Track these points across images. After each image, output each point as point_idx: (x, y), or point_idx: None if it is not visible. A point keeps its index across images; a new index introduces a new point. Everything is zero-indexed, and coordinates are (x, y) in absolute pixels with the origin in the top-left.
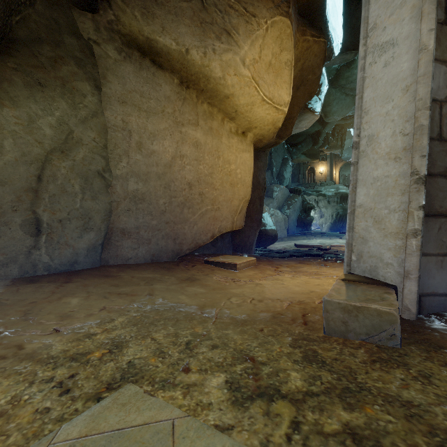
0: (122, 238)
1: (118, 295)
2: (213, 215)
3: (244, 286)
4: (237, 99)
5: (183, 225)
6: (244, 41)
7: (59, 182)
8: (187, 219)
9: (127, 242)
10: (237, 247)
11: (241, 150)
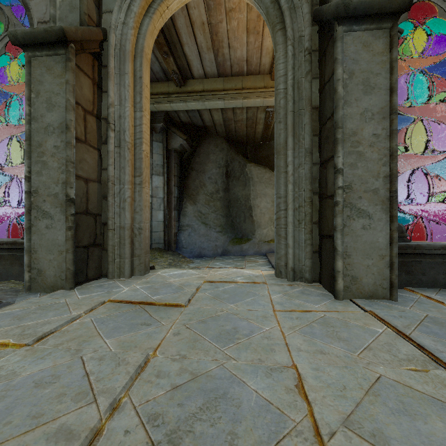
0: None
1: None
2: None
3: None
4: None
5: None
6: None
7: None
8: None
9: None
10: None
11: None
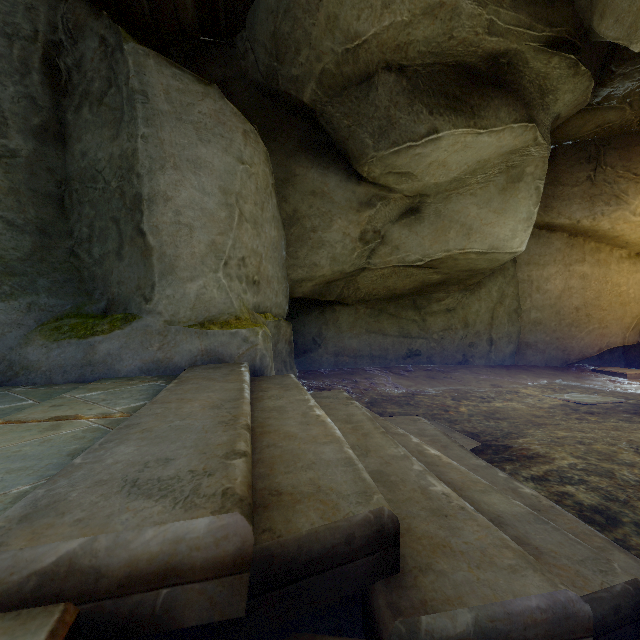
0: (526, 348)
1: (542, 377)
2: (600, 332)
3: (630, 385)
4: (627, 236)
5: (570, 340)
6: (634, 198)
7: (499, 319)
8: (574, 336)
9: (529, 351)
10: (632, 362)
11: (634, 271)
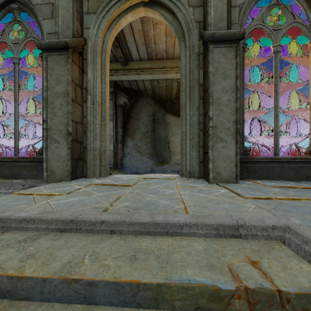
0: None
1: None
2: None
3: None
4: None
5: None
6: None
7: None
8: None
9: None
10: None
11: None
